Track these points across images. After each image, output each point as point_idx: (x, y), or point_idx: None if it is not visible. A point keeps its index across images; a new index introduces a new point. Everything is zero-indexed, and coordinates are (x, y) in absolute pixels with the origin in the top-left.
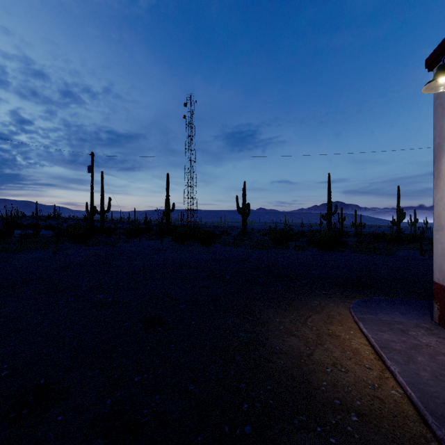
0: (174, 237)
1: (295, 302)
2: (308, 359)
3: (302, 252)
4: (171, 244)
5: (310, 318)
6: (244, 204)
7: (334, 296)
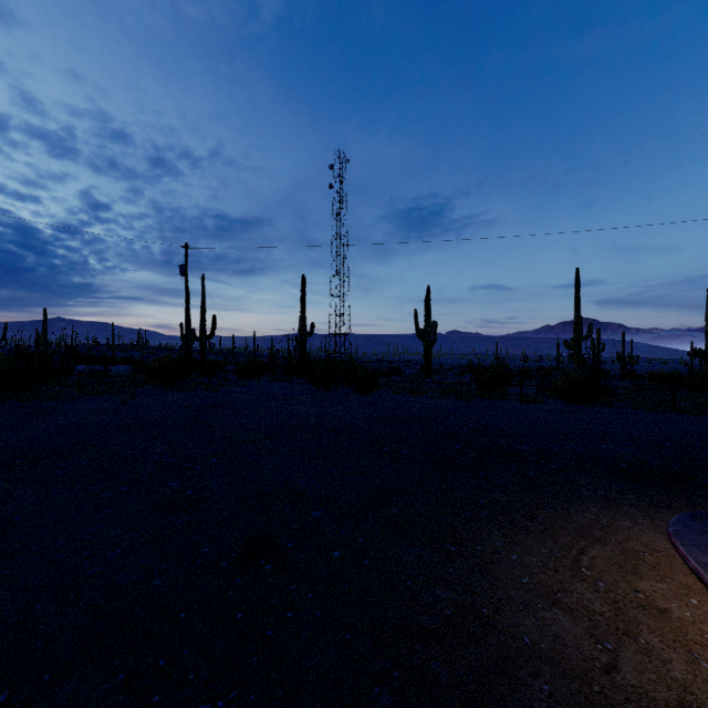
0: (313, 377)
1: (543, 513)
2: (610, 684)
3: (535, 406)
4: (307, 389)
5: (585, 557)
6: (427, 324)
7: (625, 503)
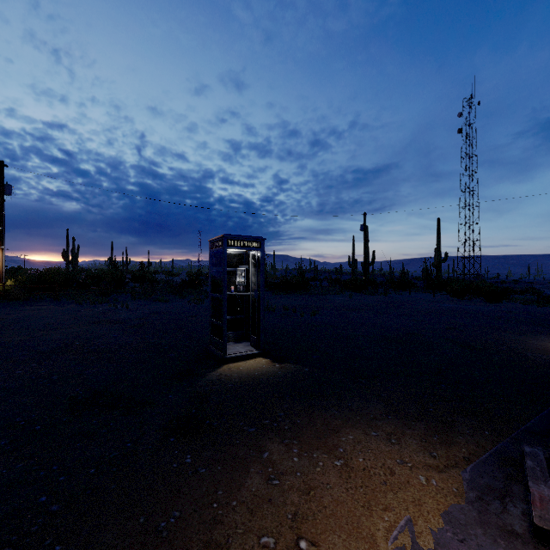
0: (450, 291)
1: None
2: None
3: None
4: (445, 298)
5: None
6: None
7: None
